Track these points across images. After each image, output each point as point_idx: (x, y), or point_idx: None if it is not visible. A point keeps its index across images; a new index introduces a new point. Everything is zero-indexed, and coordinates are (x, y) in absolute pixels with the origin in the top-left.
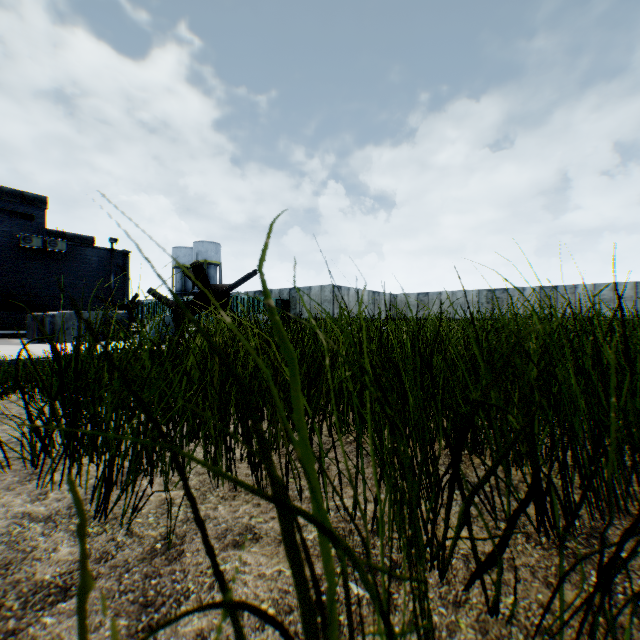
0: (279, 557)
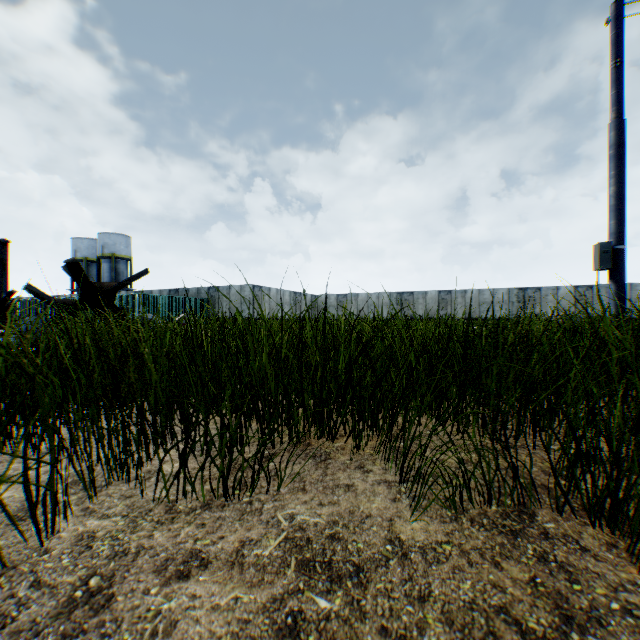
0: (19, 490)
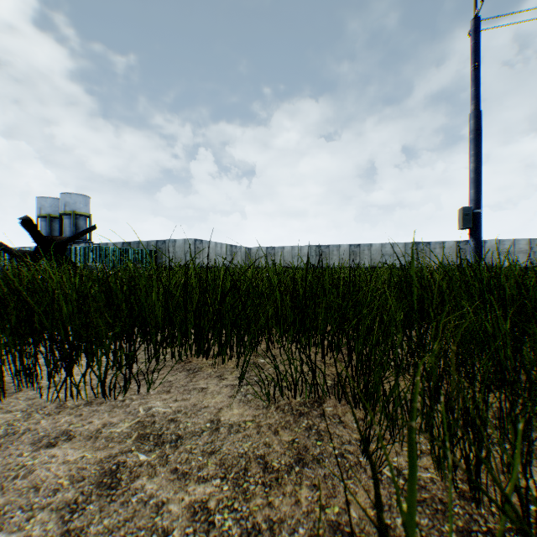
0: None
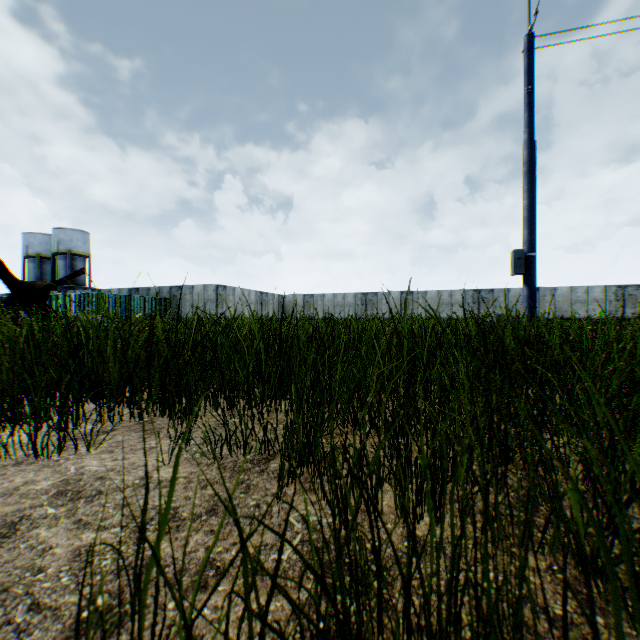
0: None
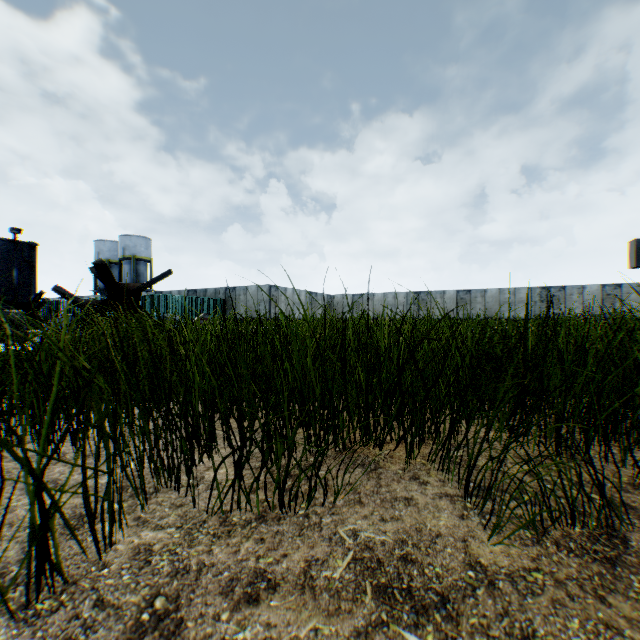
0: (68, 495)
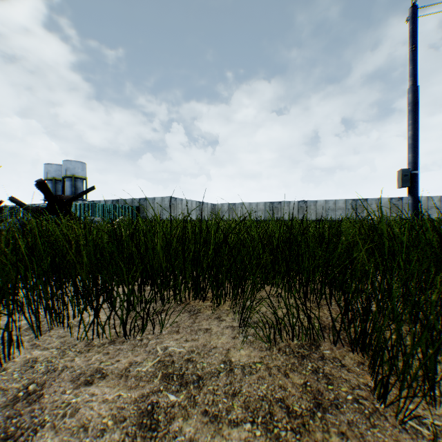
0: None
